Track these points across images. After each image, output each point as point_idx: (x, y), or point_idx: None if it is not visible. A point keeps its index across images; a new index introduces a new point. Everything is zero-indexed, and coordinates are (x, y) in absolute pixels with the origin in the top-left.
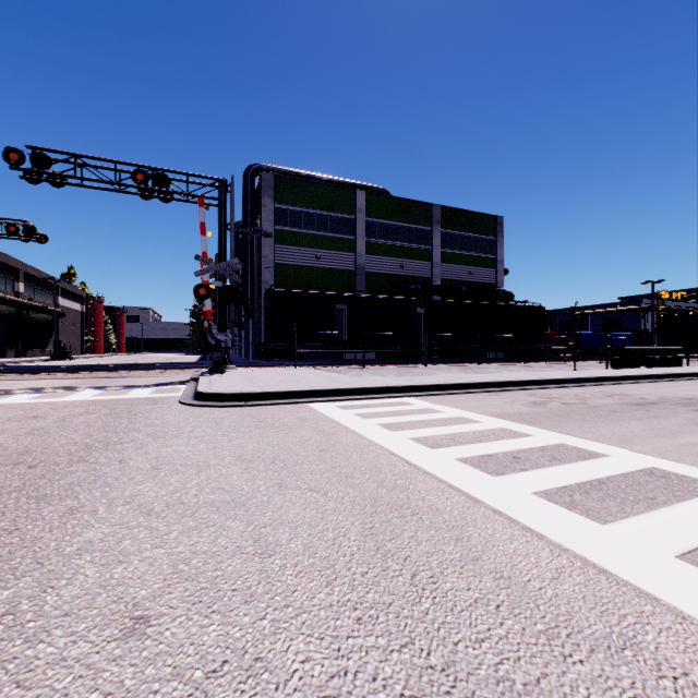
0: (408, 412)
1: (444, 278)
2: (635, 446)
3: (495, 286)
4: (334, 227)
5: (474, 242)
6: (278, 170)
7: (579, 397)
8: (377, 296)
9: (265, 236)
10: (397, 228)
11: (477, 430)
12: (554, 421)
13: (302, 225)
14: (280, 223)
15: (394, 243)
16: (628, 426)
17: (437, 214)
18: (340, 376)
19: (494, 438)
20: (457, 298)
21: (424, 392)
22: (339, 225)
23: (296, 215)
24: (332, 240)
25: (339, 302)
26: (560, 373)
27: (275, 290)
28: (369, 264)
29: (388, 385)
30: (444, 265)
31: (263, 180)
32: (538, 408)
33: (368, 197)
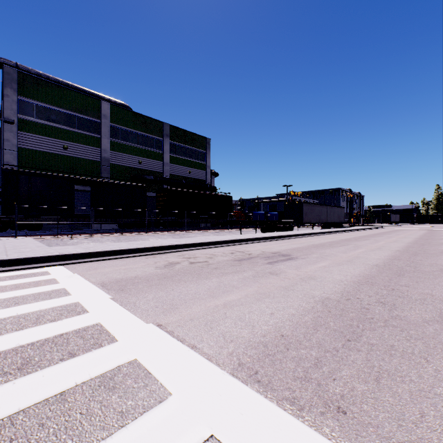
0: (8, 288)
1: (172, 174)
2: (169, 316)
3: (206, 181)
4: (81, 125)
5: (193, 152)
6: (24, 68)
7: (211, 255)
8: (114, 181)
9: (6, 121)
10: (137, 135)
11: (32, 311)
12: (148, 285)
13: (50, 119)
14: (26, 113)
15: (134, 145)
16: (202, 286)
17: (167, 129)
18: (31, 246)
19: (20, 327)
20: (177, 187)
21: (89, 258)
22: (87, 125)
23: (43, 110)
24: (79, 135)
25: (83, 184)
26: (222, 237)
27: (7, 169)
28: (113, 158)
29: (46, 255)
30: (172, 165)
31: (5, 72)
32: (162, 269)
33: (112, 108)
